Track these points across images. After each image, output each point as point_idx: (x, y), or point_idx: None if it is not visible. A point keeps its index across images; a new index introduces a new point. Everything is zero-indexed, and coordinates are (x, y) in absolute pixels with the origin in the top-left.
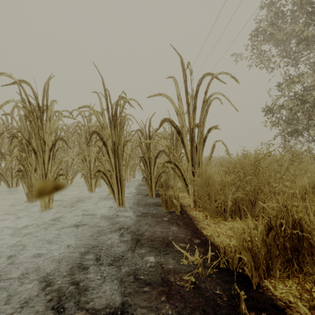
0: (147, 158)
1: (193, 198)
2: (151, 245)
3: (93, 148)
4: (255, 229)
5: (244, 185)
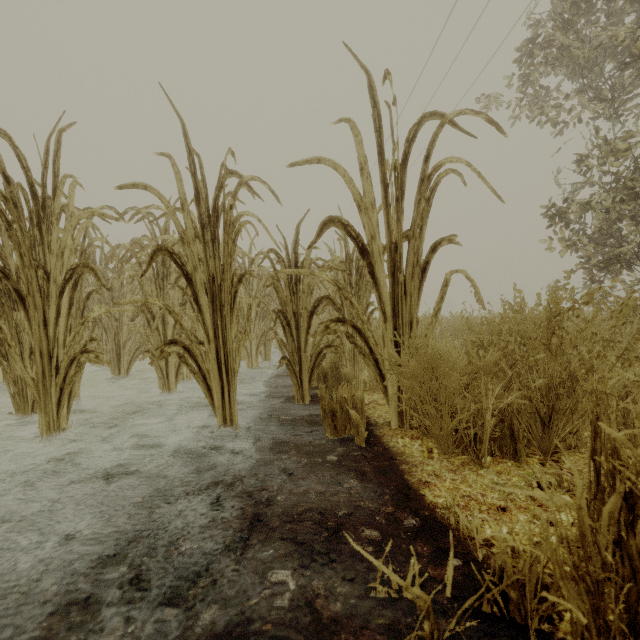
0: (291, 314)
1: (396, 407)
2: (290, 535)
3: (172, 293)
4: (557, 486)
5: (524, 376)
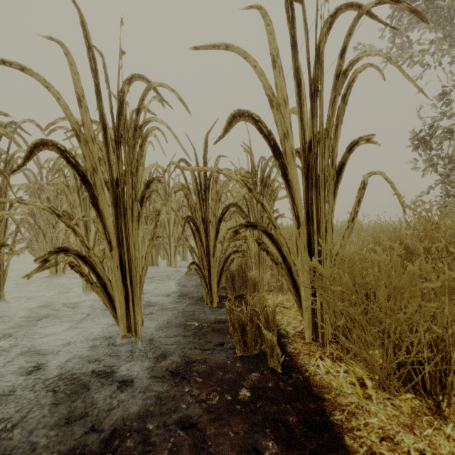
0: (200, 220)
1: (311, 319)
2: None
3: None
4: None
5: None
